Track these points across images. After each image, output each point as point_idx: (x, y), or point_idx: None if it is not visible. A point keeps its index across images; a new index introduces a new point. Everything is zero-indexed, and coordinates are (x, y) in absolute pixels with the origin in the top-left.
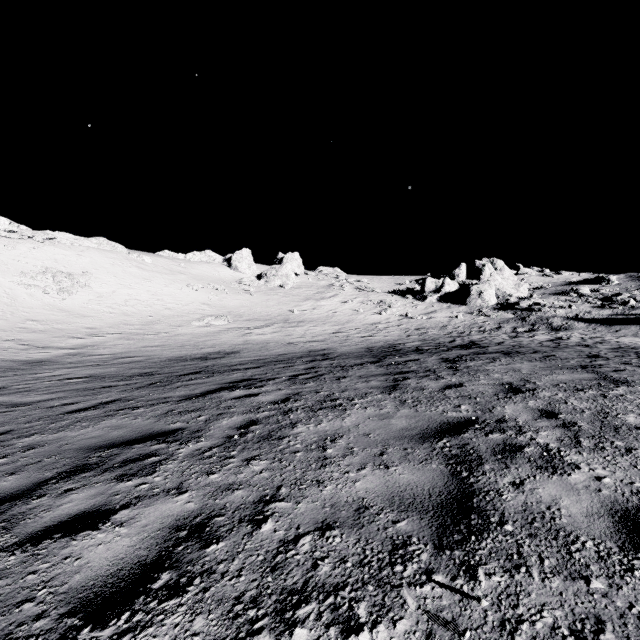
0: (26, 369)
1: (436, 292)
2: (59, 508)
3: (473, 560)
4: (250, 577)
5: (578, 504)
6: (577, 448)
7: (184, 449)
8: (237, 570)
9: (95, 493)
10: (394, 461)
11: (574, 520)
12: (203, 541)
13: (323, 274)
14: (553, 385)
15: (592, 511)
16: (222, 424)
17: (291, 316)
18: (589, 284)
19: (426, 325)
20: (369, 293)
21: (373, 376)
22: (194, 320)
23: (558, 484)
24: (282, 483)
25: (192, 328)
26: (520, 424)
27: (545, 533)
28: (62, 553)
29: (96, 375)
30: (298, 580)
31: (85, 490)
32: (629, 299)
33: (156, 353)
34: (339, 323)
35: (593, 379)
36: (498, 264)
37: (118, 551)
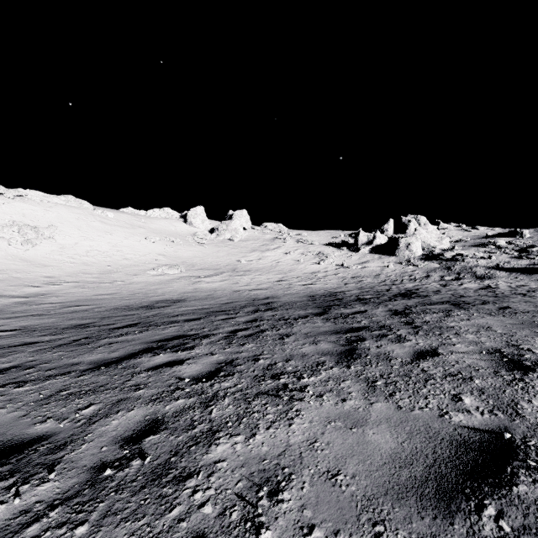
0: None
1: (368, 244)
2: None
3: None
4: None
5: None
6: None
7: (2, 507)
8: None
9: None
10: None
11: None
12: None
13: (268, 229)
14: None
15: None
16: (108, 428)
17: (239, 266)
18: (504, 237)
19: (361, 274)
20: (308, 245)
21: (321, 334)
22: (149, 269)
23: None
24: None
25: (147, 277)
26: None
27: None
28: None
29: (29, 327)
30: None
31: None
32: None
33: (105, 301)
34: (282, 272)
35: None
36: (421, 220)
37: None
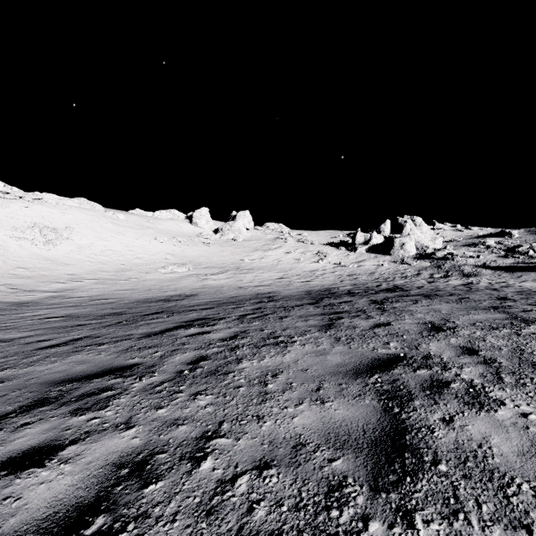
0: (13, 309)
1: (365, 244)
2: (12, 443)
3: (410, 504)
4: (184, 522)
5: (508, 442)
6: (500, 384)
7: (138, 383)
8: (172, 514)
9: (48, 427)
10: (330, 396)
11: (506, 460)
12: (142, 480)
13: (270, 229)
14: (470, 324)
15: (523, 450)
16: (175, 360)
17: (242, 264)
18: (494, 237)
19: (357, 272)
20: (308, 245)
21: (311, 316)
22: (160, 268)
23: (486, 421)
24: (224, 418)
25: (158, 274)
26: (444, 360)
27: (479, 474)
28: (3, 493)
29: (72, 315)
30: (232, 526)
31: (39, 424)
32: (528, 250)
33: (126, 296)
34: (283, 270)
35: (505, 319)
36: (417, 220)
37: (58, 491)
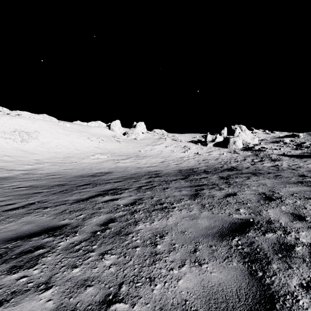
0: None
1: (212, 141)
2: None
3: None
4: None
5: None
6: None
7: (63, 242)
8: None
9: None
10: (205, 258)
11: None
12: None
13: (156, 133)
14: (290, 195)
15: None
16: (92, 221)
17: (140, 153)
18: (289, 137)
19: (208, 158)
20: (179, 142)
21: (183, 187)
22: (90, 155)
23: None
24: (123, 280)
25: (89, 160)
26: (283, 225)
27: None
28: None
29: (34, 185)
30: None
31: None
32: (310, 145)
33: (69, 173)
34: (164, 157)
35: None
36: (243, 128)
37: None
